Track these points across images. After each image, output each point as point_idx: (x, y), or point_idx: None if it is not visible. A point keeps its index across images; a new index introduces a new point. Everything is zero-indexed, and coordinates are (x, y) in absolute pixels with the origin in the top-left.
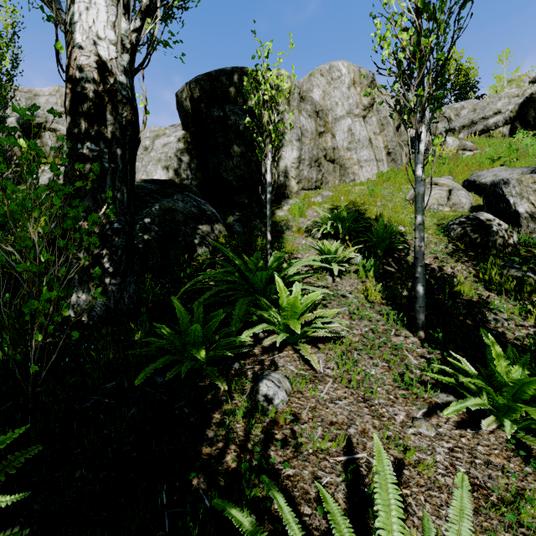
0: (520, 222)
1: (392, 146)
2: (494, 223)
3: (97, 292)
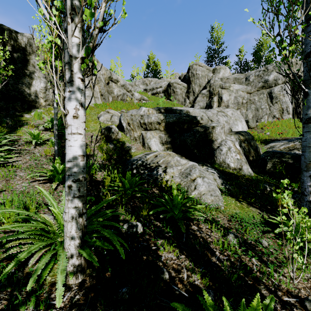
0: (125, 129)
1: (103, 92)
2: (113, 129)
3: None
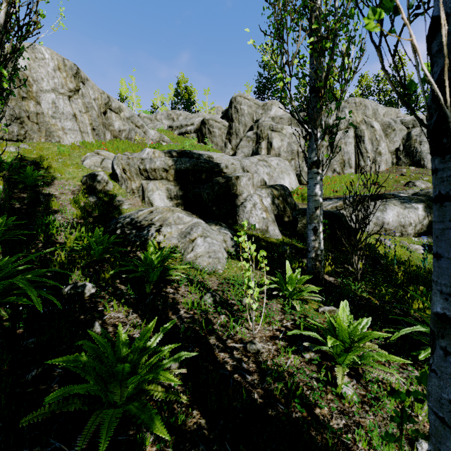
0: (119, 178)
1: (96, 125)
2: (100, 176)
3: None
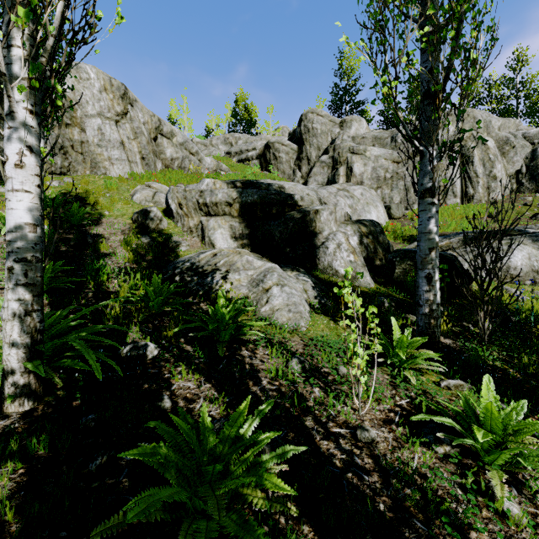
0: (174, 215)
1: (146, 153)
2: (153, 213)
3: None
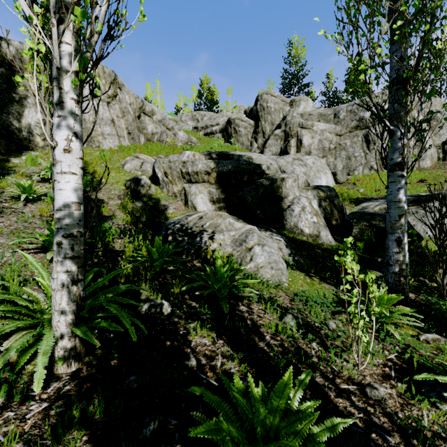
0: (160, 182)
1: (132, 129)
2: (143, 181)
3: None
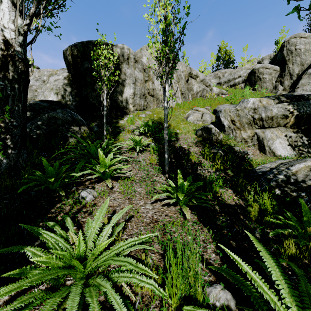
0: (225, 129)
1: (183, 90)
2: (213, 129)
3: (0, 153)
